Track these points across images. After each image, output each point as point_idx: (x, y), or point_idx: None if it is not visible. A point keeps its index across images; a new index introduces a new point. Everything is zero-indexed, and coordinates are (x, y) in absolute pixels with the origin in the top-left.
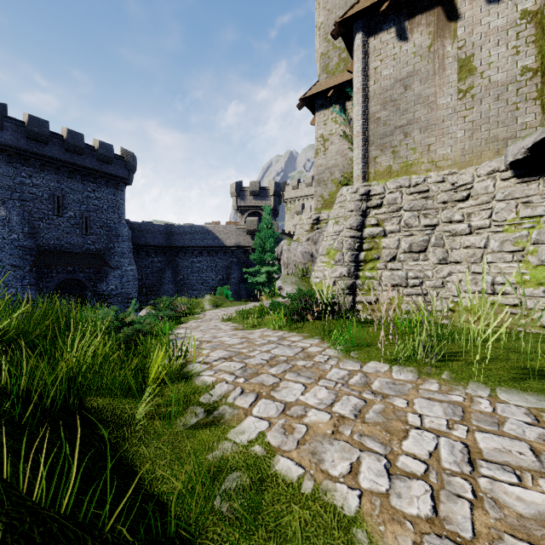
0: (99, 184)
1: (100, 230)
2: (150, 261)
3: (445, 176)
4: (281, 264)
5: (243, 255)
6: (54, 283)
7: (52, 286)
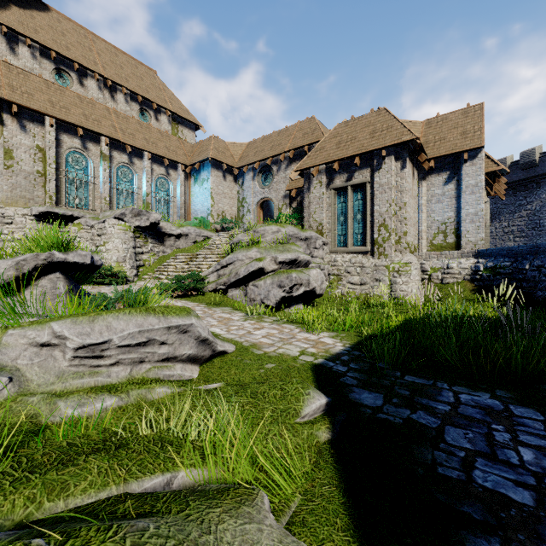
0: None
1: None
2: None
3: None
4: None
5: None
6: None
7: None
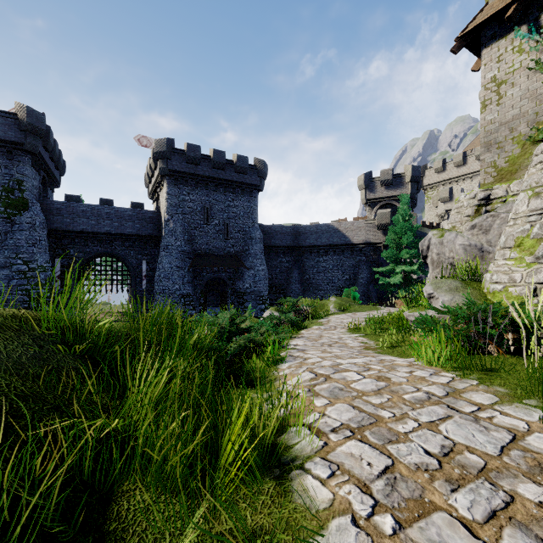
0: (237, 193)
1: (238, 234)
2: (279, 261)
3: None
4: (427, 262)
5: (372, 253)
6: (204, 281)
7: (203, 284)
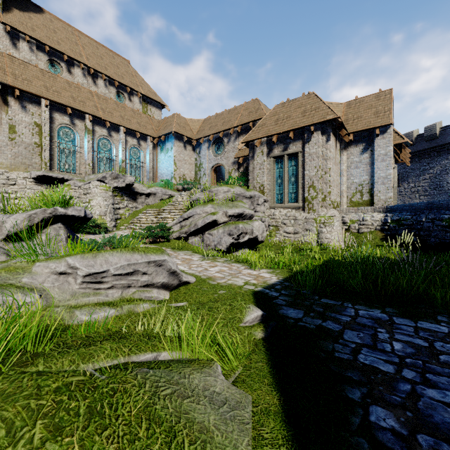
0: None
1: None
2: None
3: (4, 172)
4: None
5: None
6: None
7: None
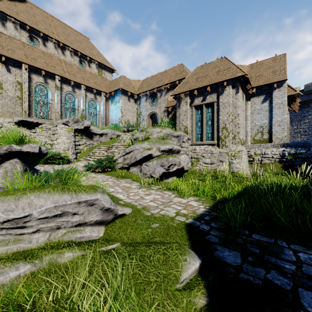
0: None
1: None
2: None
3: None
4: None
5: None
6: None
7: None
